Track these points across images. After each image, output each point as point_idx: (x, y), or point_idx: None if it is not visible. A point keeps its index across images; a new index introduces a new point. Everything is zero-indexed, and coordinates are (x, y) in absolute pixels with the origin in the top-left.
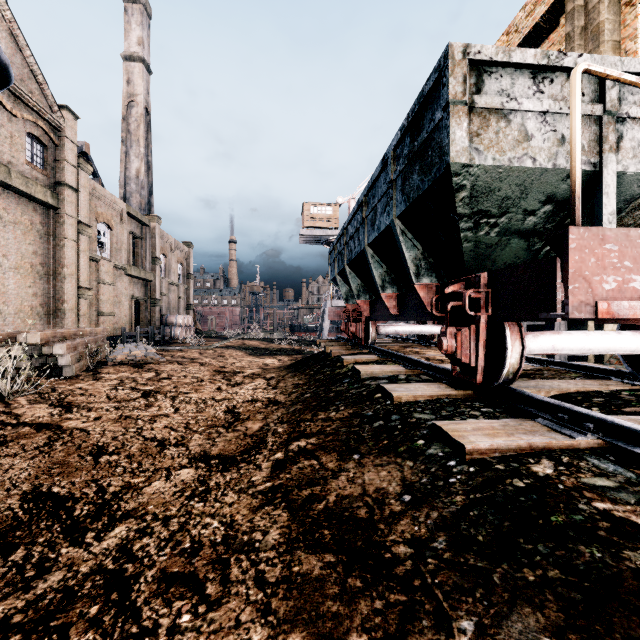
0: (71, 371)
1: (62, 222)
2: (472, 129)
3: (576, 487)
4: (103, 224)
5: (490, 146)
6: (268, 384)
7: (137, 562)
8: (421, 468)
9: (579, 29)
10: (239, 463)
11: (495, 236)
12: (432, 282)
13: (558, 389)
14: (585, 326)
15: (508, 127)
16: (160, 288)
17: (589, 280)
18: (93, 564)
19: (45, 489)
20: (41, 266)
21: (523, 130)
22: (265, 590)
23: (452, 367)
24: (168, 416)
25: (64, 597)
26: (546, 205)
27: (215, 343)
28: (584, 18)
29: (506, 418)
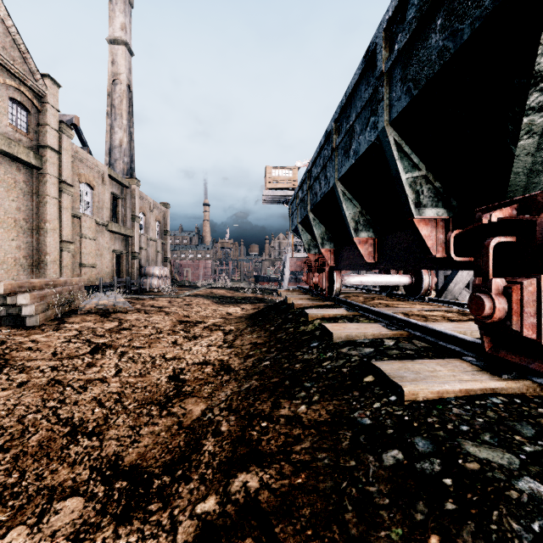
0: (35, 321)
1: (45, 181)
2: None
3: None
4: (85, 185)
5: None
6: (224, 340)
7: None
8: None
9: None
10: (151, 499)
11: None
12: (439, 215)
13: None
14: None
15: None
16: (139, 243)
17: None
18: None
19: None
20: (24, 221)
21: None
22: None
23: (483, 338)
24: (104, 381)
25: None
26: None
27: (186, 292)
28: None
29: None
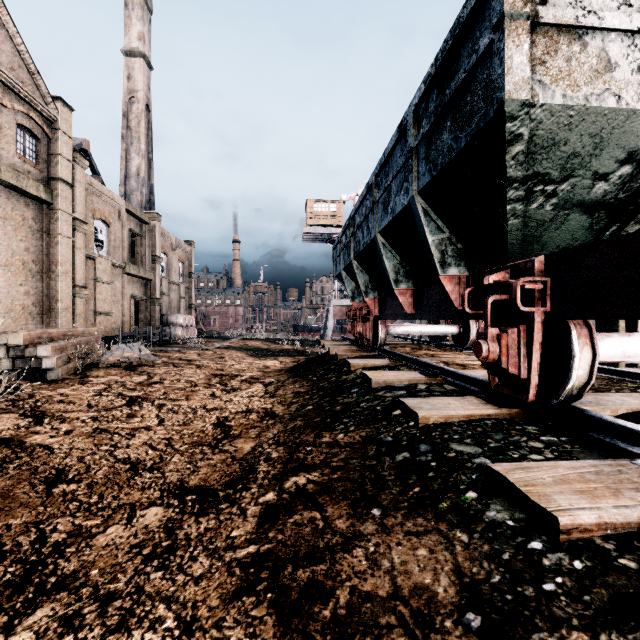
0: (57, 374)
1: (56, 218)
2: (534, 54)
3: None
4: (100, 221)
5: (559, 78)
6: (266, 391)
7: None
8: (484, 550)
9: None
10: (220, 502)
11: (550, 210)
12: (461, 272)
13: (627, 406)
14: (616, 326)
15: (583, 52)
16: (160, 287)
17: None
18: None
19: None
20: (34, 264)
21: (604, 57)
22: None
23: (490, 377)
24: (150, 429)
25: None
26: (624, 166)
27: (215, 344)
28: None
29: (583, 454)
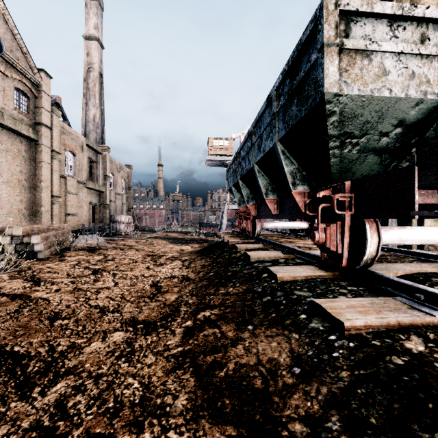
0: (44, 255)
1: (40, 150)
2: (342, 66)
3: None
4: (69, 152)
5: (356, 79)
6: (183, 265)
7: (68, 420)
8: (306, 341)
9: None
10: (158, 328)
11: (356, 153)
12: (305, 189)
13: (403, 271)
14: (410, 223)
15: (370, 64)
16: (109, 197)
17: None
18: (33, 419)
19: (9, 348)
20: (25, 181)
21: (382, 67)
22: None
23: (321, 254)
24: (109, 288)
25: None
26: (397, 128)
27: (147, 235)
28: (409, 3)
29: (369, 295)
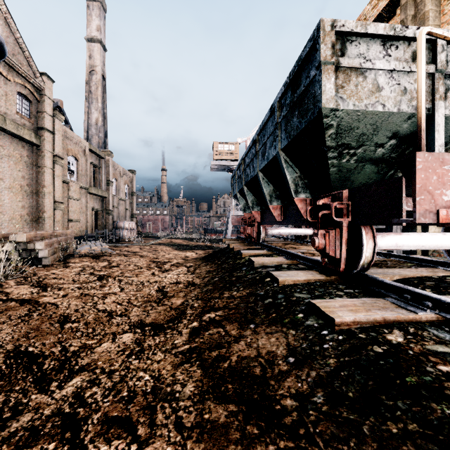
0: (48, 261)
1: (42, 155)
2: (338, 83)
3: (423, 353)
4: (72, 157)
5: (351, 95)
6: (188, 271)
7: (87, 407)
8: (301, 336)
9: (410, 17)
10: (166, 329)
11: (354, 163)
12: (307, 197)
13: (399, 275)
14: (415, 229)
15: (364, 81)
16: (112, 202)
17: (432, 193)
18: (54, 408)
19: (23, 348)
20: (27, 186)
21: (376, 83)
22: (182, 433)
23: (322, 259)
24: (116, 294)
25: (30, 435)
26: (392, 140)
27: (151, 241)
28: (414, 9)
29: (363, 297)
